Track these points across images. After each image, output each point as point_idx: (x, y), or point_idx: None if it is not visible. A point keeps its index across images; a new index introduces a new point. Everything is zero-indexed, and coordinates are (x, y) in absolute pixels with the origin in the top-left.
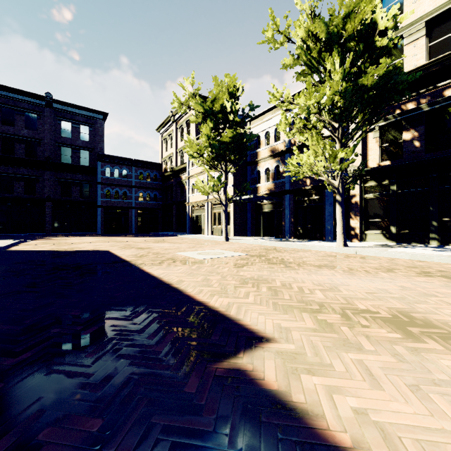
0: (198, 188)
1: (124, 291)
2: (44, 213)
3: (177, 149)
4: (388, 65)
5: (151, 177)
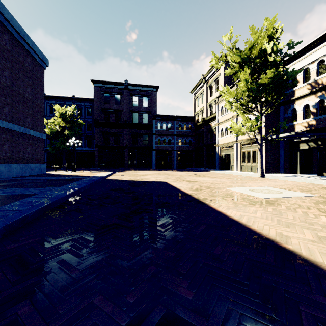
0: (234, 130)
1: (220, 245)
2: (124, 155)
3: (207, 103)
4: None
5: (187, 127)
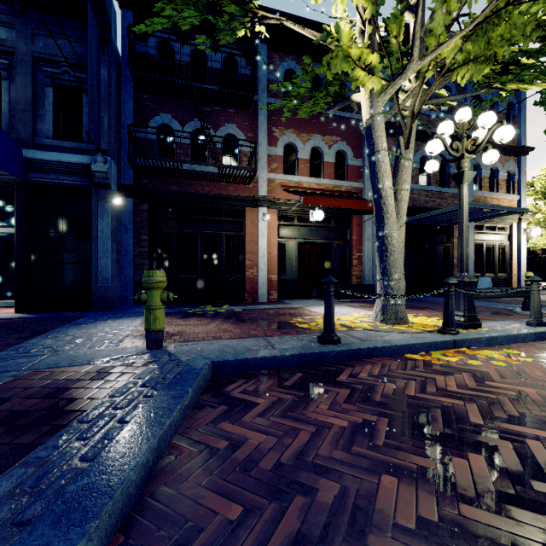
0: None
1: None
2: None
3: None
4: None
5: None
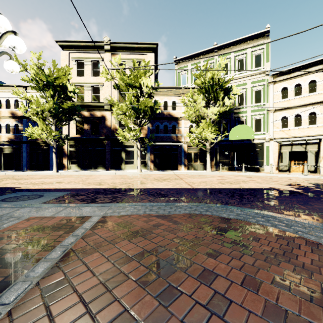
0: None
1: None
2: None
3: None
4: (79, 94)
5: None
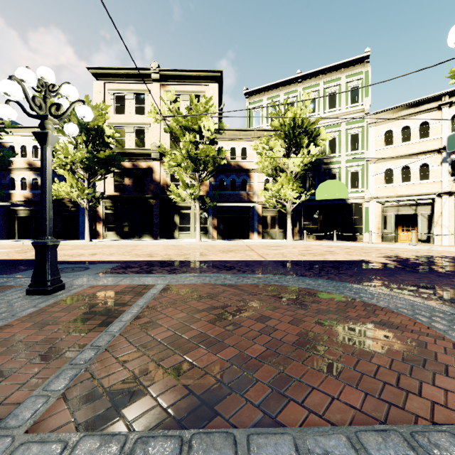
0: None
1: None
2: None
3: None
4: (118, 139)
5: None
